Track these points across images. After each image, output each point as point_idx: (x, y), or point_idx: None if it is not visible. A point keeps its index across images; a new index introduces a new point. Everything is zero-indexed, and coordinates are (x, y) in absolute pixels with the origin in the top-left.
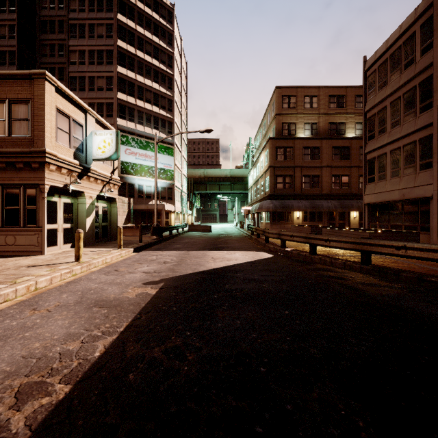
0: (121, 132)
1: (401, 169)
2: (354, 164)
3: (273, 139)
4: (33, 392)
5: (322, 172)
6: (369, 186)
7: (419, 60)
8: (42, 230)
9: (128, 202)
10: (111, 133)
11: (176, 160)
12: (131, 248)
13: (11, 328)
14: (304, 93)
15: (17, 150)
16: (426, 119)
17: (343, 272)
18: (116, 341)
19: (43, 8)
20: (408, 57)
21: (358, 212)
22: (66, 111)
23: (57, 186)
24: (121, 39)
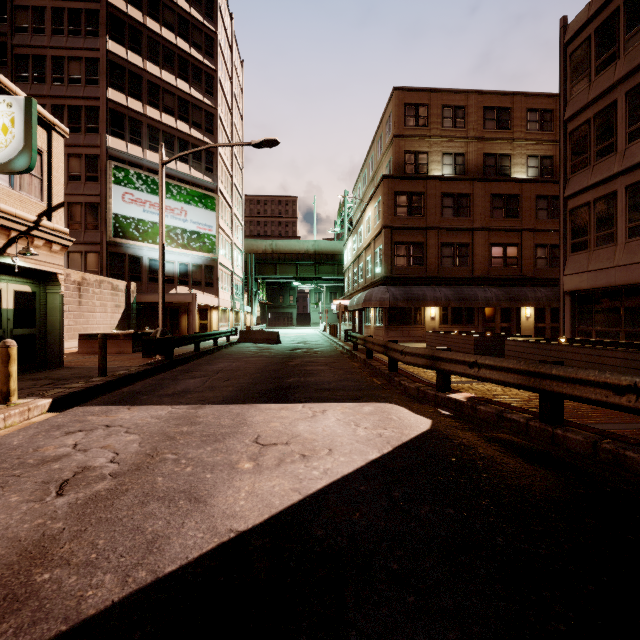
0: (114, 161)
1: None
2: (527, 226)
3: (390, 179)
4: None
5: (474, 238)
6: (575, 258)
7: None
8: None
9: (126, 290)
10: (9, 101)
11: (222, 219)
12: (48, 397)
13: None
14: (443, 101)
15: None
16: None
17: None
18: None
19: None
20: None
21: (533, 308)
22: None
23: None
24: None
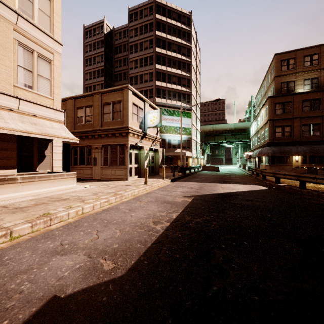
0: (158, 106)
1: None
2: None
3: (272, 98)
4: (158, 223)
5: (323, 120)
6: None
7: None
8: (127, 167)
9: (162, 151)
10: (157, 111)
11: (193, 120)
12: (169, 179)
13: (136, 206)
14: (304, 54)
15: (116, 127)
16: None
17: None
18: (180, 214)
19: (116, 40)
20: None
21: None
22: (136, 103)
23: (133, 144)
24: (158, 47)
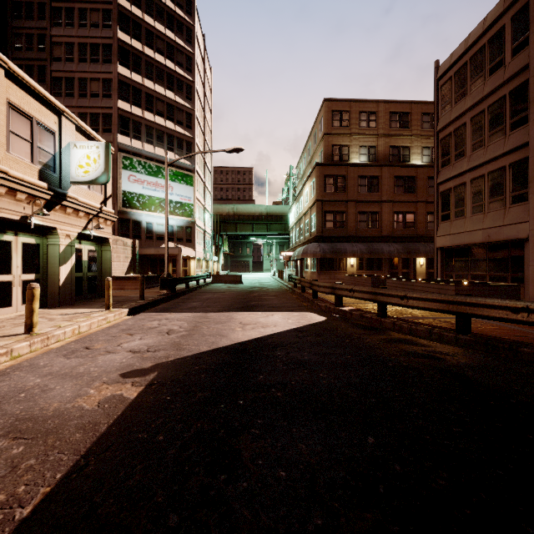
0: (123, 153)
1: (485, 203)
2: (421, 199)
3: (321, 166)
4: None
5: (382, 208)
6: (443, 225)
7: (509, 62)
8: None
9: (132, 245)
10: (97, 145)
11: (198, 191)
12: (126, 308)
13: None
14: (360, 108)
15: None
16: (519, 138)
17: (433, 346)
18: None
19: None
20: (495, 59)
21: (426, 258)
22: (25, 108)
23: (10, 218)
24: (123, 30)
